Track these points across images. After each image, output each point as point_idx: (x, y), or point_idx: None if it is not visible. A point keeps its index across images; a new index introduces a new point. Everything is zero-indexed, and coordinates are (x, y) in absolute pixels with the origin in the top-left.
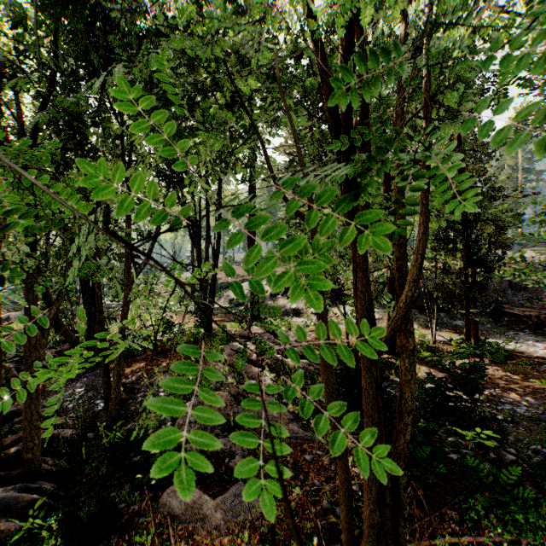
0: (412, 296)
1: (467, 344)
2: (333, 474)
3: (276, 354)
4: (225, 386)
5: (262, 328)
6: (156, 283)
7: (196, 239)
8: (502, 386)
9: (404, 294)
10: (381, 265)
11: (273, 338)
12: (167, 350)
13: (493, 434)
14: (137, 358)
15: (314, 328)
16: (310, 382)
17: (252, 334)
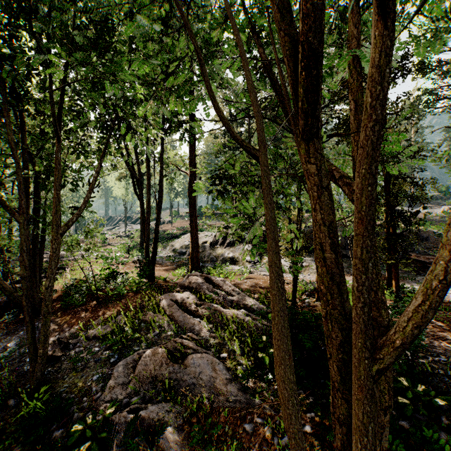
0: (448, 267)
1: (389, 290)
2: (276, 450)
3: (215, 303)
4: (163, 339)
5: (201, 278)
6: (96, 236)
7: (140, 194)
8: (431, 335)
9: (433, 264)
10: (304, 219)
11: (211, 287)
12: (108, 300)
13: (445, 398)
14: (78, 309)
15: (249, 275)
16: (248, 335)
17: (192, 284)
